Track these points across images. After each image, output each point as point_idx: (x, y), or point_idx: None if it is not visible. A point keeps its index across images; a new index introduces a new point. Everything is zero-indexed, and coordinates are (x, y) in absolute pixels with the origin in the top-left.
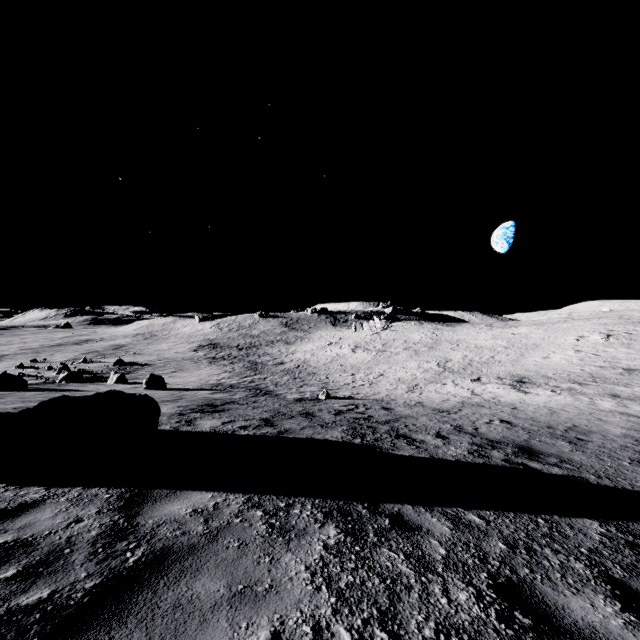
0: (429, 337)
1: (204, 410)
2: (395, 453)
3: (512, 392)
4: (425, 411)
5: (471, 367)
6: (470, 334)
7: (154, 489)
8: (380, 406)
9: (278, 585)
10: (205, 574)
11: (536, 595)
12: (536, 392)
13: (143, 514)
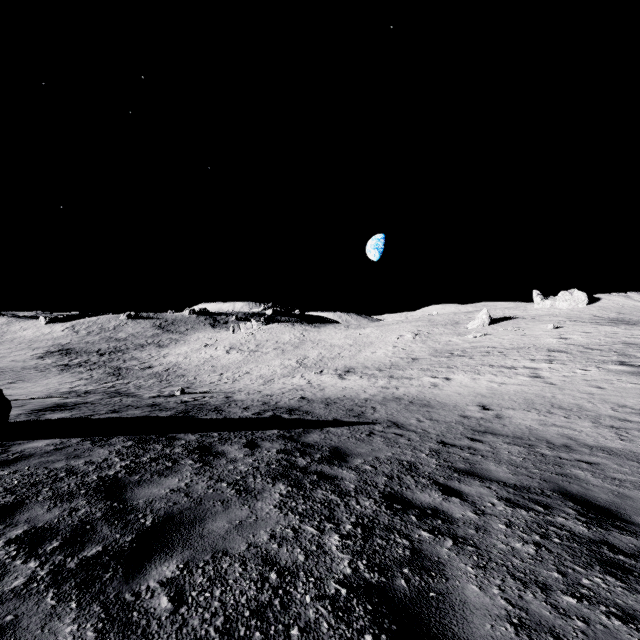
0: (297, 337)
1: (54, 409)
2: (201, 417)
3: (335, 379)
4: (256, 396)
5: (321, 362)
6: (330, 334)
7: (18, 441)
8: (224, 396)
9: (92, 455)
10: (55, 456)
11: (211, 447)
12: (350, 378)
13: (14, 448)
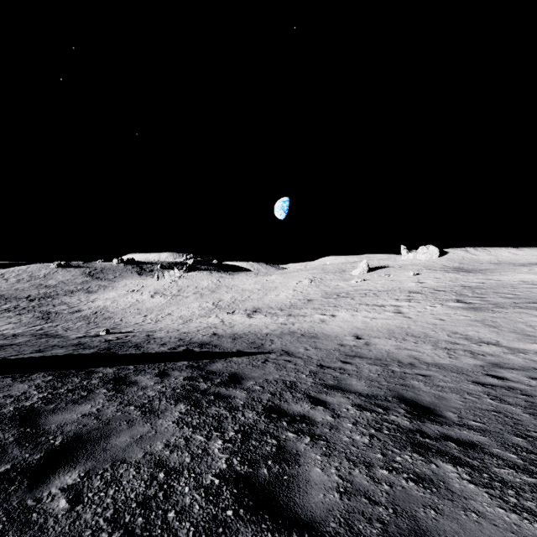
0: (214, 283)
1: None
2: (121, 353)
3: (244, 318)
4: (174, 334)
5: (234, 304)
6: (242, 281)
7: None
8: (145, 334)
9: (11, 390)
10: None
11: (126, 378)
12: (256, 317)
13: None
